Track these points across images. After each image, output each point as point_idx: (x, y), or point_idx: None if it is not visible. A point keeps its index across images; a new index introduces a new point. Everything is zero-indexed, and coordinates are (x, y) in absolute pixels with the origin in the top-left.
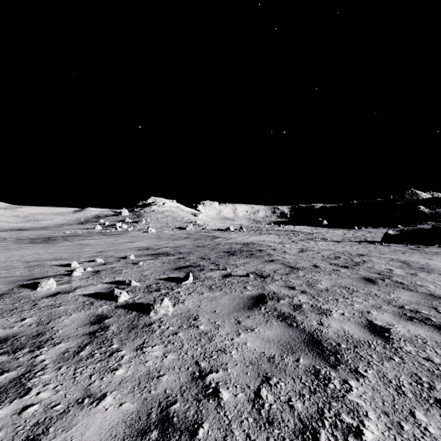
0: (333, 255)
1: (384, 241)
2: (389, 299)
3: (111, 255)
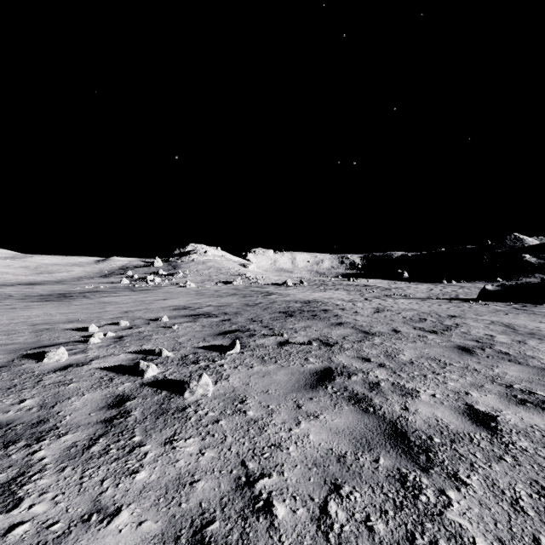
0: (417, 316)
1: (480, 299)
2: (493, 375)
3: (139, 316)
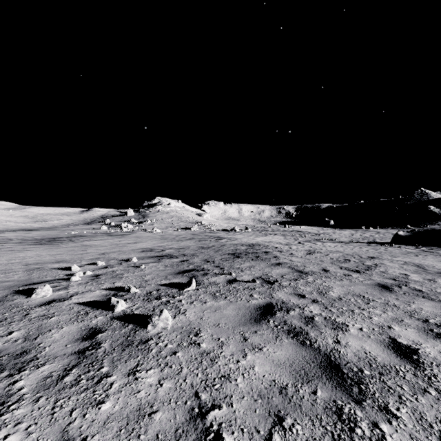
0: (342, 257)
1: (394, 242)
2: (410, 310)
3: (113, 257)
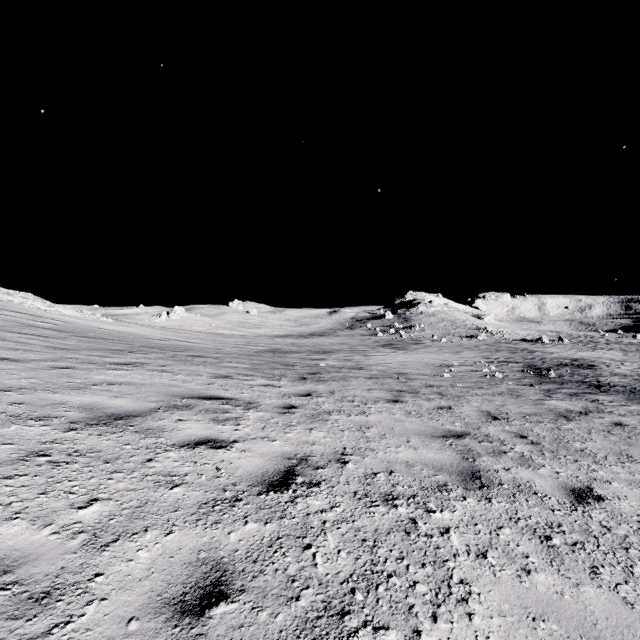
0: None
1: None
2: None
3: (475, 360)
